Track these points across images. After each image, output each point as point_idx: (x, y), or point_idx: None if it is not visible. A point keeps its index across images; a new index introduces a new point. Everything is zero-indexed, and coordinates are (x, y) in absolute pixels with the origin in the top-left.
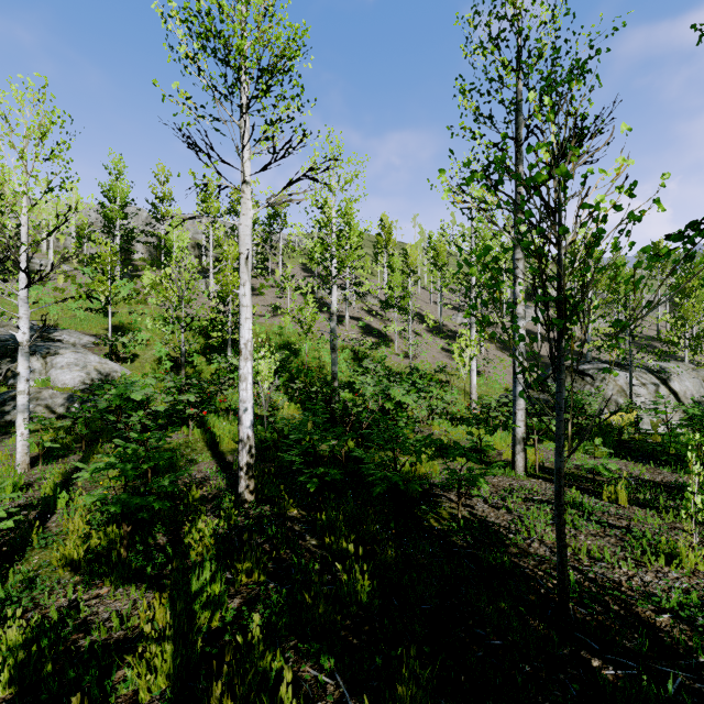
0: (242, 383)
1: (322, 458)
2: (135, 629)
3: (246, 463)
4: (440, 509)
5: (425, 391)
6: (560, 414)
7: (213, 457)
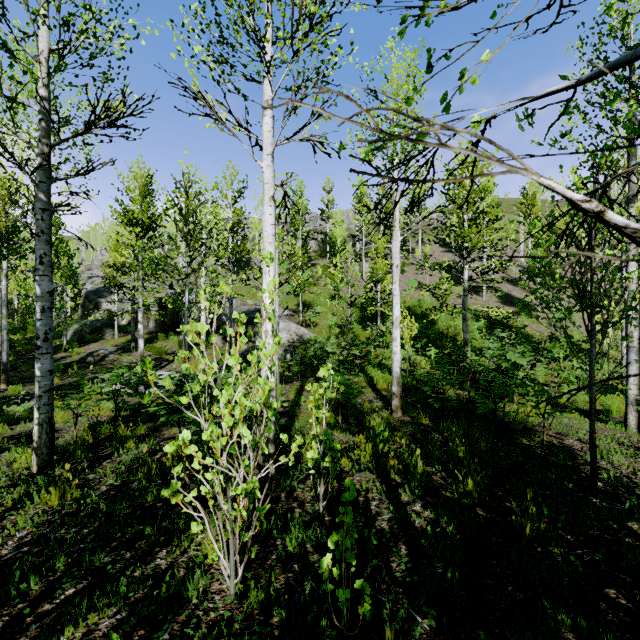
0: (394, 342)
1: (449, 400)
2: (352, 445)
3: (396, 390)
4: (534, 437)
5: (545, 356)
6: (591, 364)
7: (373, 391)
